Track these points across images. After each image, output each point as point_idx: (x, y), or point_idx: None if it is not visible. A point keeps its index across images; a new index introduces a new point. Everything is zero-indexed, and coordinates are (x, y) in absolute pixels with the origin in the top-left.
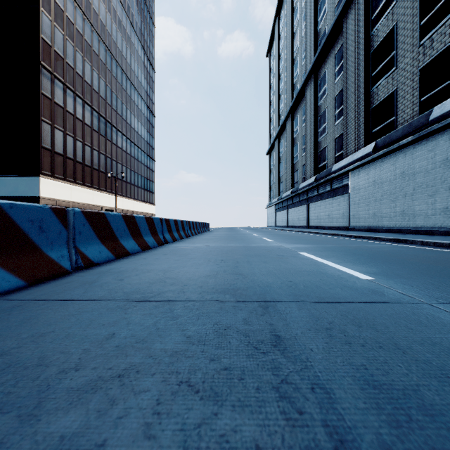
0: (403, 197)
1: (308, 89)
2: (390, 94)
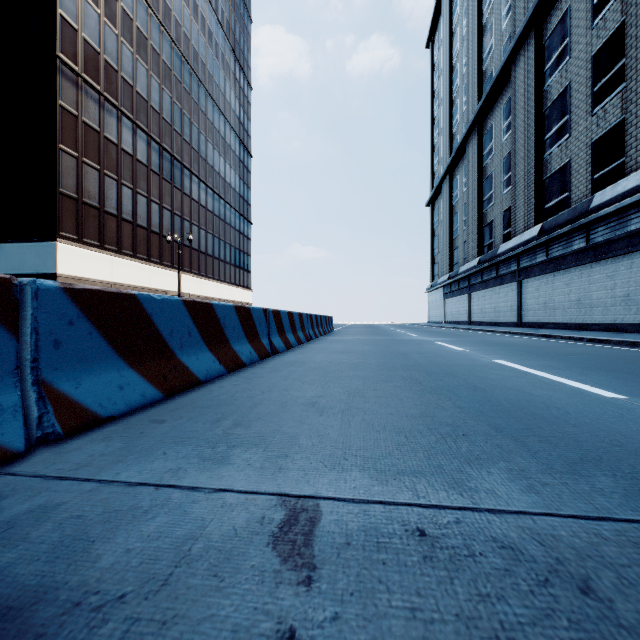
0: None
1: (519, 64)
2: None
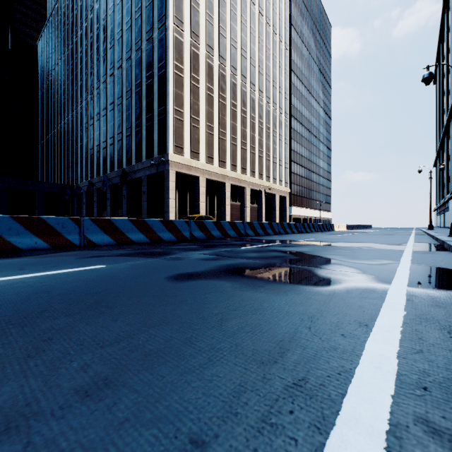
0: None
1: (444, 142)
2: None
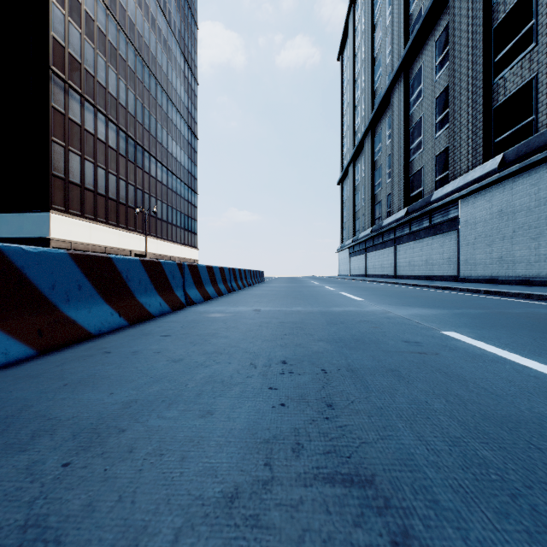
0: None
1: (395, 93)
2: (526, 84)
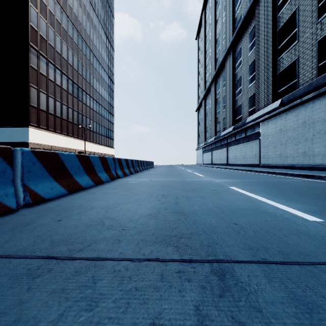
0: (305, 142)
1: (227, 61)
2: (293, 62)
